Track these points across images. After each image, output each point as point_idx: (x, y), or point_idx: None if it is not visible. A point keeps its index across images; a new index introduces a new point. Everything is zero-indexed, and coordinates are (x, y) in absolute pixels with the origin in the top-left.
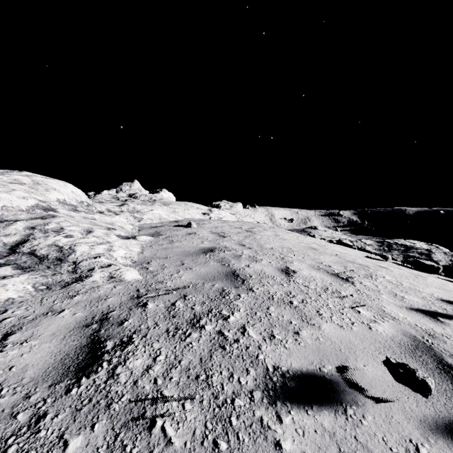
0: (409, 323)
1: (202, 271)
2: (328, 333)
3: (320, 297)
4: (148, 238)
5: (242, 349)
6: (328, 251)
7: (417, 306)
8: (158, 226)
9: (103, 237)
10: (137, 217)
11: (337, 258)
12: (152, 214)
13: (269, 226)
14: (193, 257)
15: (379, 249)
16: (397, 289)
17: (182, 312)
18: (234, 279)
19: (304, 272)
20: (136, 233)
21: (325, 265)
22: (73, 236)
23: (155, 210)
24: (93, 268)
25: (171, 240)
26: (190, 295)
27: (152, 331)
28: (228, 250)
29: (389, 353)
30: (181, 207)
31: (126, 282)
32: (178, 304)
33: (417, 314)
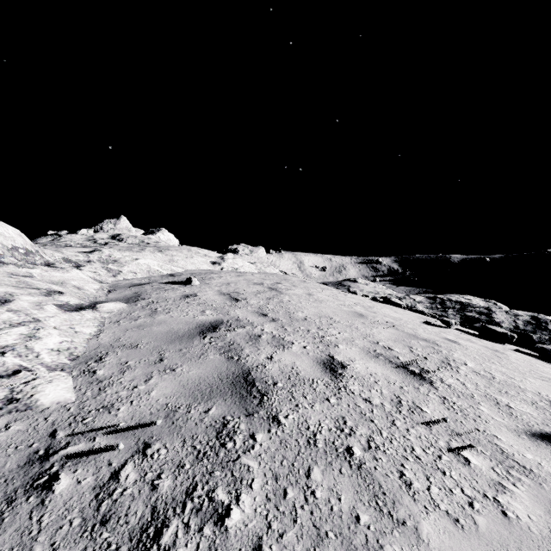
0: None
1: (192, 375)
2: (438, 550)
3: (396, 428)
4: (118, 305)
5: None
6: (379, 318)
7: (537, 425)
8: (142, 283)
9: (29, 310)
10: (113, 270)
11: (394, 331)
12: (137, 265)
13: (299, 280)
14: (182, 345)
15: (431, 307)
16: (493, 389)
17: (127, 502)
18: (246, 392)
19: (358, 365)
20: (102, 297)
21: (383, 346)
22: None
23: (142, 259)
24: None
25: (154, 309)
26: (158, 443)
27: None
28: (242, 326)
29: None
30: (182, 254)
31: (38, 410)
32: (125, 472)
33: (549, 449)
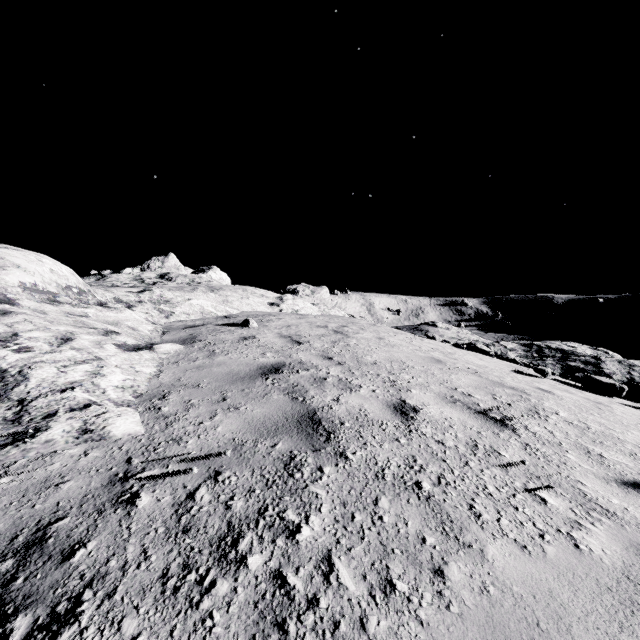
0: (637, 523)
1: (257, 414)
2: (502, 569)
3: (469, 468)
4: (174, 347)
5: (324, 630)
6: (460, 365)
7: (632, 475)
8: (196, 324)
9: (90, 349)
10: (165, 311)
11: (477, 378)
12: (189, 306)
13: (368, 323)
14: (244, 385)
15: (526, 356)
16: (586, 439)
17: (205, 517)
18: (313, 430)
19: (432, 409)
20: (158, 339)
21: (461, 392)
22: (32, 348)
23: (194, 299)
24: (54, 412)
25: (212, 350)
26: (228, 471)
27: (131, 577)
28: (305, 369)
29: (639, 625)
30: (237, 295)
31: (111, 440)
32: (200, 494)
33: None
